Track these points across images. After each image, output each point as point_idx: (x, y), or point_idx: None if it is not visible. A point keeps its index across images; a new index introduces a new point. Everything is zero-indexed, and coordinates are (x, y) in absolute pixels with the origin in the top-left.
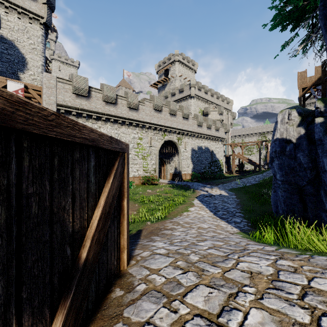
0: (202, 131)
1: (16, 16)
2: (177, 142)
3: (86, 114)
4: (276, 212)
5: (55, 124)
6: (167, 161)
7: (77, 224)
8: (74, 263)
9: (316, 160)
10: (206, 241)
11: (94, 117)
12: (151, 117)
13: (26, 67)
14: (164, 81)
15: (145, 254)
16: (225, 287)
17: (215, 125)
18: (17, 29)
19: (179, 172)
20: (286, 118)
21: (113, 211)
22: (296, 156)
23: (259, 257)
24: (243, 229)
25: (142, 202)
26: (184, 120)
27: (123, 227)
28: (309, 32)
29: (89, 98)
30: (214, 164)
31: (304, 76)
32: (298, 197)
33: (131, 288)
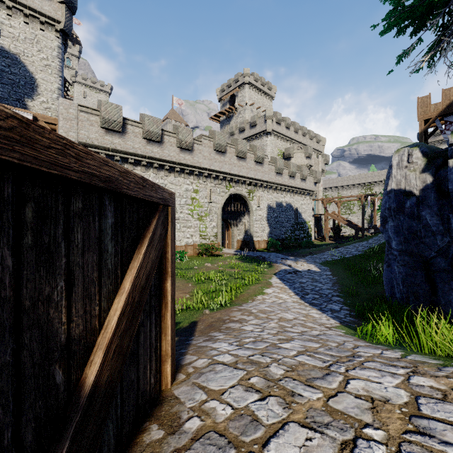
0: (282, 181)
1: (22, 20)
2: (247, 196)
3: (119, 156)
4: (390, 295)
5: (18, 139)
6: (233, 223)
7: (78, 325)
8: (72, 395)
9: (450, 221)
10: (293, 341)
11: (131, 161)
12: (211, 161)
13: (36, 91)
14: (229, 112)
15: (201, 363)
16: (332, 428)
17: (301, 172)
18: (23, 38)
19: (250, 239)
20: (405, 160)
21: (148, 298)
22: (420, 214)
23: (380, 370)
24: (345, 321)
25: (198, 280)
26: (257, 166)
27: (165, 322)
28: (439, 36)
29: (123, 134)
30: (300, 228)
31: (427, 103)
32: (424, 275)
33: (175, 426)
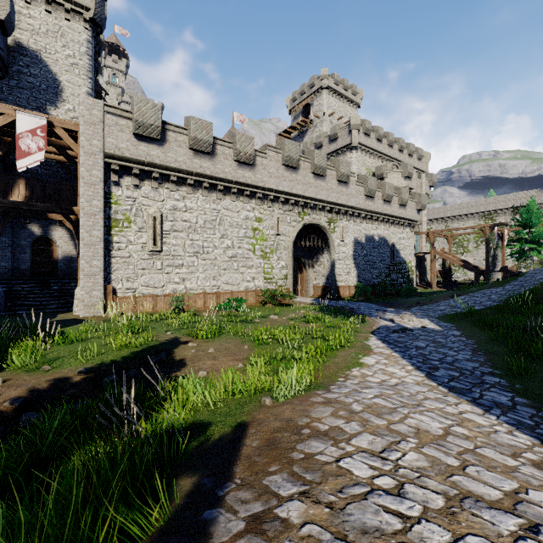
0: (374, 207)
1: (44, 8)
2: (327, 227)
3: (157, 172)
4: None
5: None
6: (308, 263)
7: None
8: None
9: None
10: None
11: (173, 178)
12: (279, 180)
13: (60, 96)
14: (302, 126)
15: None
16: None
17: (399, 196)
18: (45, 31)
19: (330, 284)
20: None
21: None
22: None
23: None
24: None
25: (258, 339)
26: (341, 187)
27: None
28: None
29: (163, 143)
30: (397, 270)
31: None
32: None
33: None
